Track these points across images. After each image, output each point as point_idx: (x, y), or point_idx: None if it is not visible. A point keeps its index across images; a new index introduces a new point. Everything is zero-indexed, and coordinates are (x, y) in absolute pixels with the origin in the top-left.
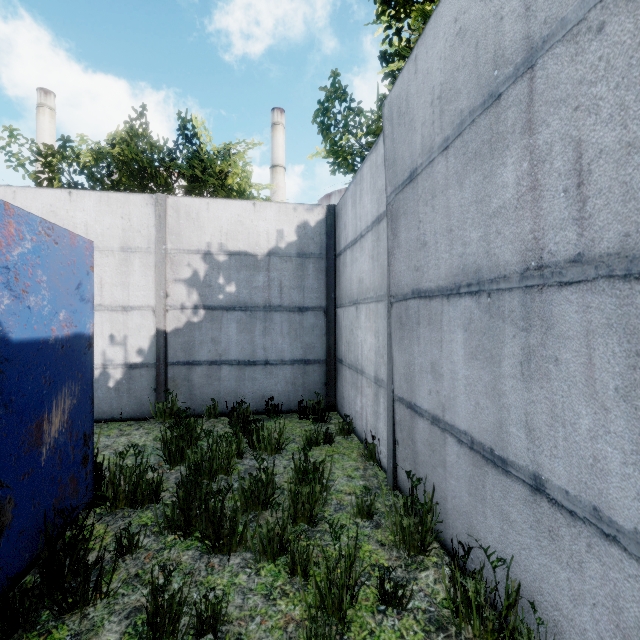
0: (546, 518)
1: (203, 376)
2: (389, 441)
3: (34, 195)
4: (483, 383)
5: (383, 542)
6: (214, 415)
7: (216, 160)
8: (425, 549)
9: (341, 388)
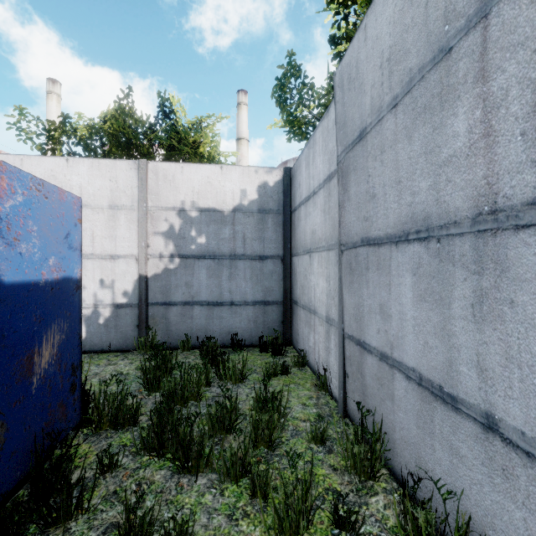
0: (499, 456)
1: (178, 315)
2: (339, 374)
3: (38, 162)
4: (432, 324)
5: (335, 467)
6: (187, 348)
7: (190, 132)
8: (374, 475)
9: (296, 326)
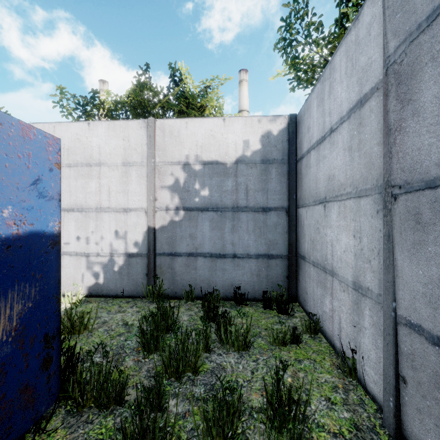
0: None
1: (183, 265)
2: (386, 371)
3: (66, 128)
4: None
5: None
6: (191, 298)
7: (196, 95)
8: None
9: (303, 283)
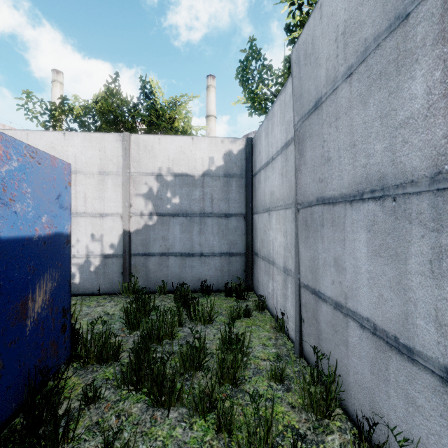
0: None
1: (156, 264)
2: (296, 319)
3: (40, 136)
4: (387, 278)
5: (293, 405)
6: (164, 292)
7: (166, 109)
8: (330, 414)
9: (257, 274)
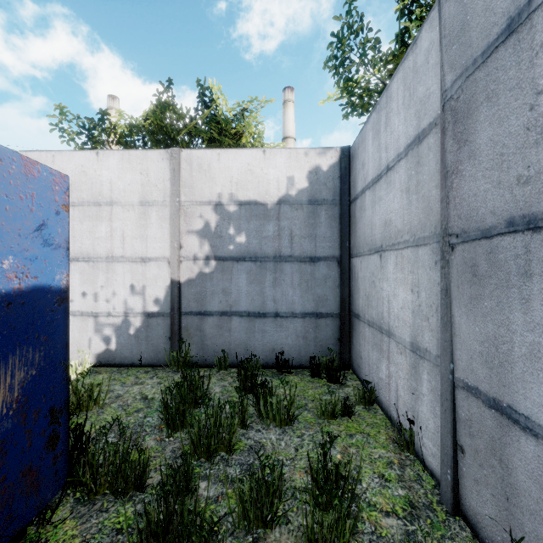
0: None
1: (214, 327)
2: (444, 441)
3: (69, 157)
4: None
5: None
6: (224, 367)
7: (230, 120)
8: None
9: (357, 346)
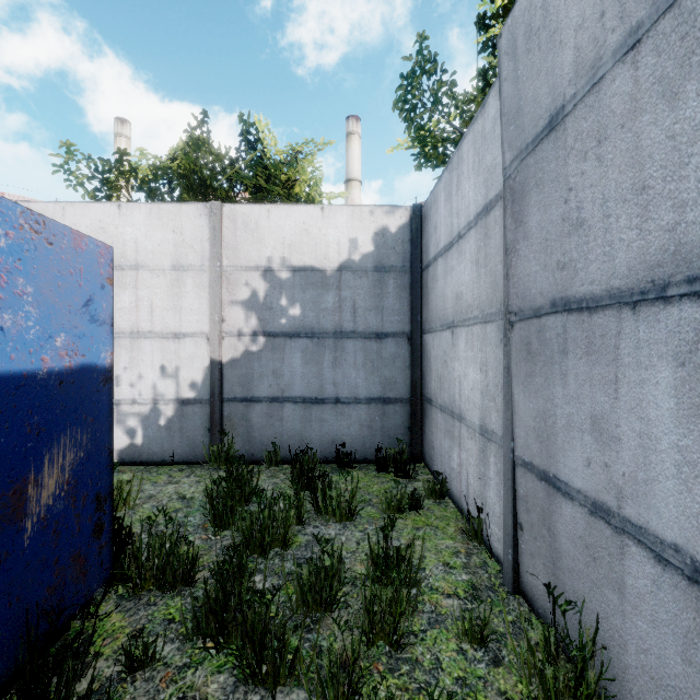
0: None
1: (263, 415)
2: (506, 522)
3: (83, 211)
4: None
5: (509, 696)
6: (275, 462)
7: (281, 165)
8: None
9: (430, 435)
